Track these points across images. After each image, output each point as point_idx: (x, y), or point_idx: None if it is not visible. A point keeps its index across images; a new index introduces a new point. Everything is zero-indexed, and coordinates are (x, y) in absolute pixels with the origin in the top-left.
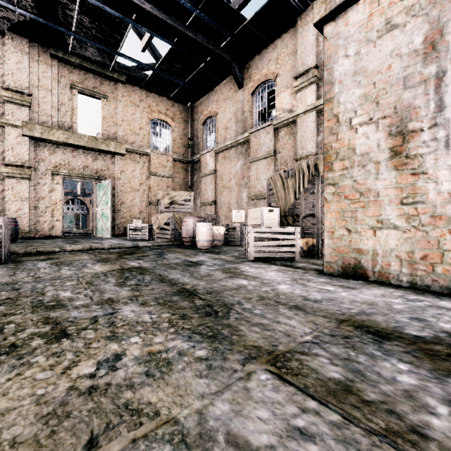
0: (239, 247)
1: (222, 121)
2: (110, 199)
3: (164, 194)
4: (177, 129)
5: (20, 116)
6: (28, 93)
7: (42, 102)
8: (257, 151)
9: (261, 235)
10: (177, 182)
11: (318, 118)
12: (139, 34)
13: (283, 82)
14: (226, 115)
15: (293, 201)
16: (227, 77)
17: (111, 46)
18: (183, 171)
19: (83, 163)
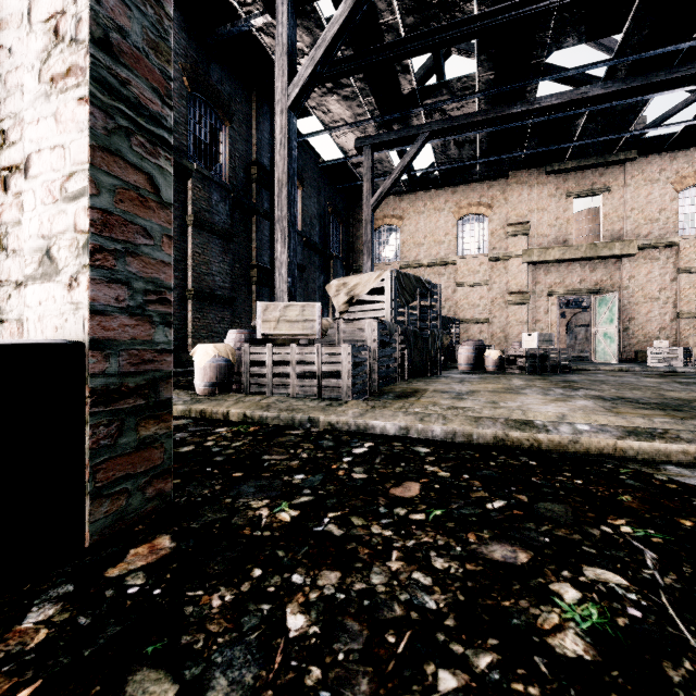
0: None
1: None
2: (617, 315)
3: None
4: None
5: (520, 246)
6: (527, 221)
7: (538, 224)
8: None
9: None
10: None
11: None
12: None
13: None
14: None
15: None
16: None
17: (619, 131)
18: None
19: (579, 277)
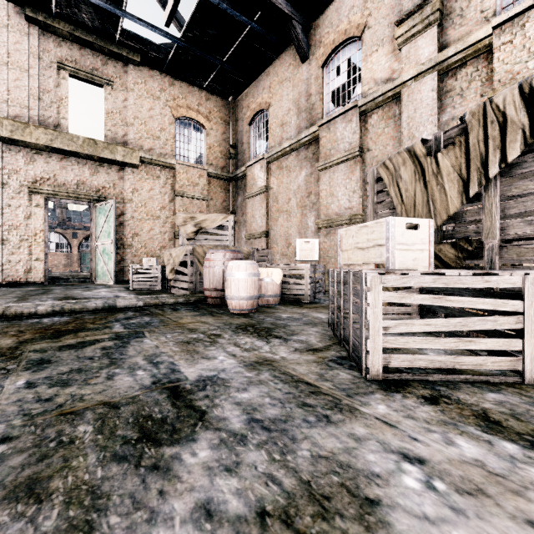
0: (312, 310)
1: (277, 115)
2: (113, 228)
3: (186, 217)
4: (213, 132)
5: None
6: None
7: (14, 87)
8: (331, 152)
9: (408, 299)
10: (213, 206)
11: (442, 83)
12: (162, 1)
13: (375, 36)
14: (283, 105)
15: (457, 205)
16: (284, 51)
17: (112, 1)
18: (222, 191)
19: (77, 178)
